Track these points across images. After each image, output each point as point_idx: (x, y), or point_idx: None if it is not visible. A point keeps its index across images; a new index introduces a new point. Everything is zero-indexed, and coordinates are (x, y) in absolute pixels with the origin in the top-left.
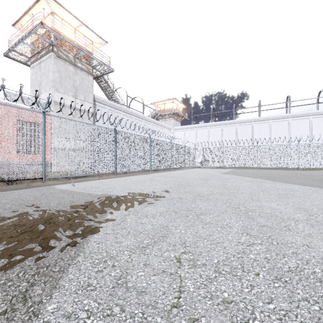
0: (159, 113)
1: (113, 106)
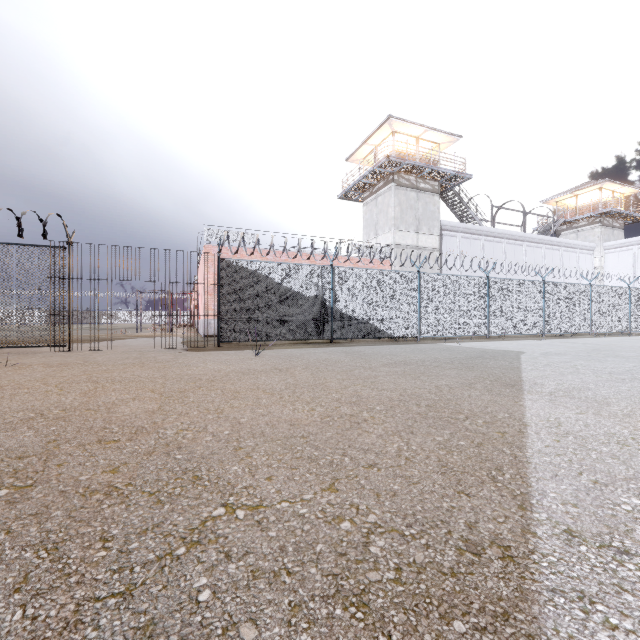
0: (560, 220)
1: (468, 231)
